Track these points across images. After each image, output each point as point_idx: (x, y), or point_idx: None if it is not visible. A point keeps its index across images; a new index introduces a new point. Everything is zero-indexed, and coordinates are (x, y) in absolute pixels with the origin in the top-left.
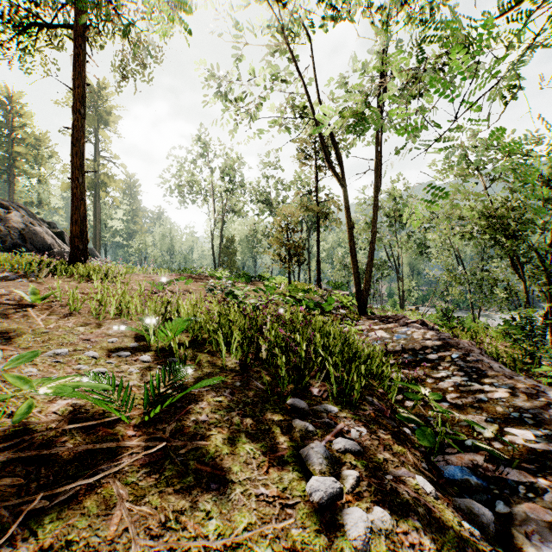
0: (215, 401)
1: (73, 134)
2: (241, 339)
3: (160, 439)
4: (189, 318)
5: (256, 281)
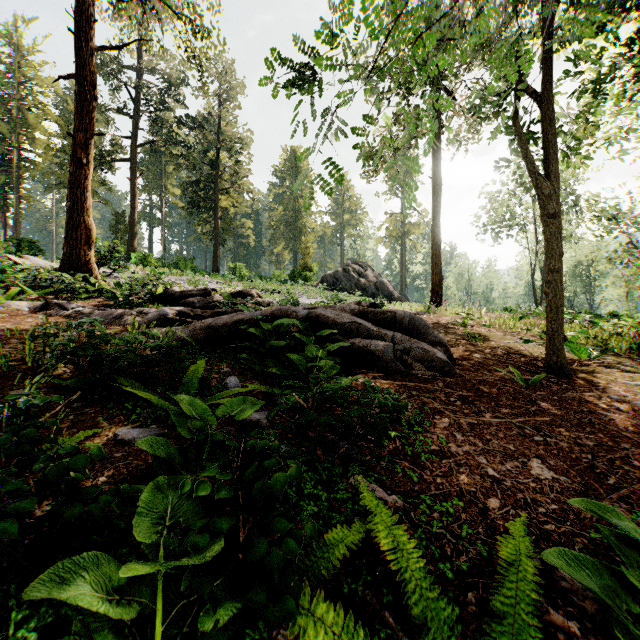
0: (621, 364)
1: (434, 211)
2: (629, 344)
3: (602, 365)
4: (586, 330)
5: (606, 320)
